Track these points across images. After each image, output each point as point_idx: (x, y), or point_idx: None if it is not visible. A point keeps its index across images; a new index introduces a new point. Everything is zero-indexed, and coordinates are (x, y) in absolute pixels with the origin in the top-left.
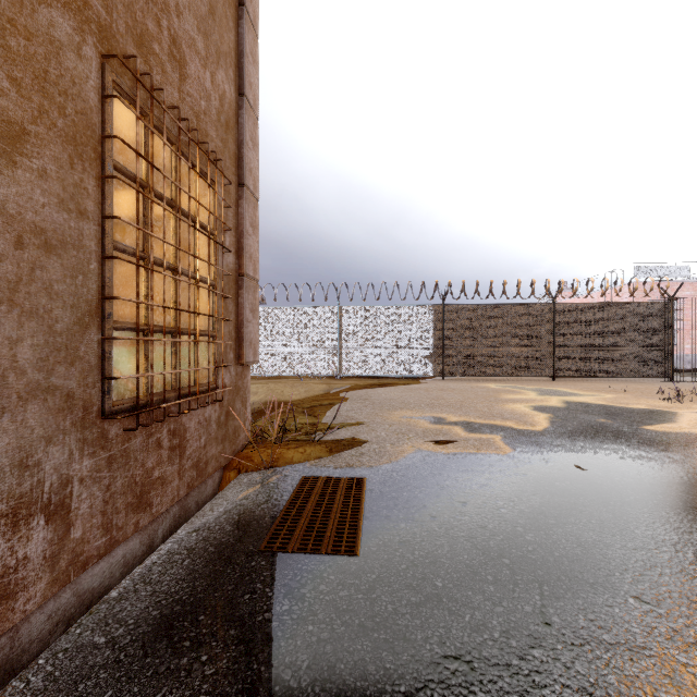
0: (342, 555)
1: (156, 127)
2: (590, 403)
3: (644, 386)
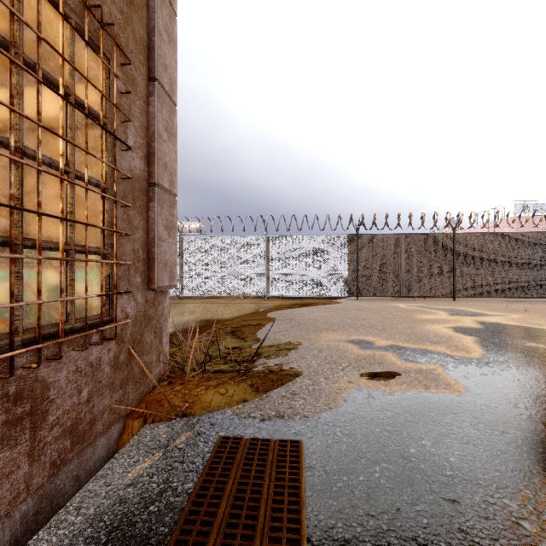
0: None
1: None
2: (505, 324)
3: (537, 305)
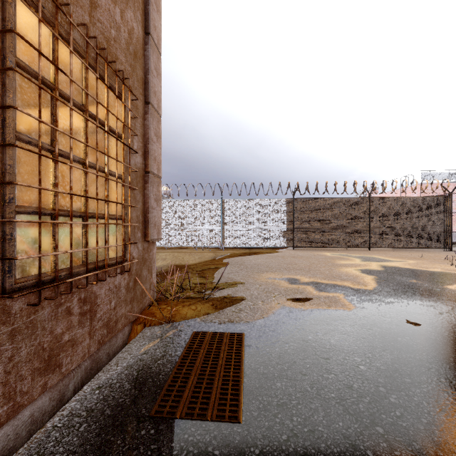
0: (226, 422)
1: (65, 40)
2: (401, 267)
3: (433, 254)
